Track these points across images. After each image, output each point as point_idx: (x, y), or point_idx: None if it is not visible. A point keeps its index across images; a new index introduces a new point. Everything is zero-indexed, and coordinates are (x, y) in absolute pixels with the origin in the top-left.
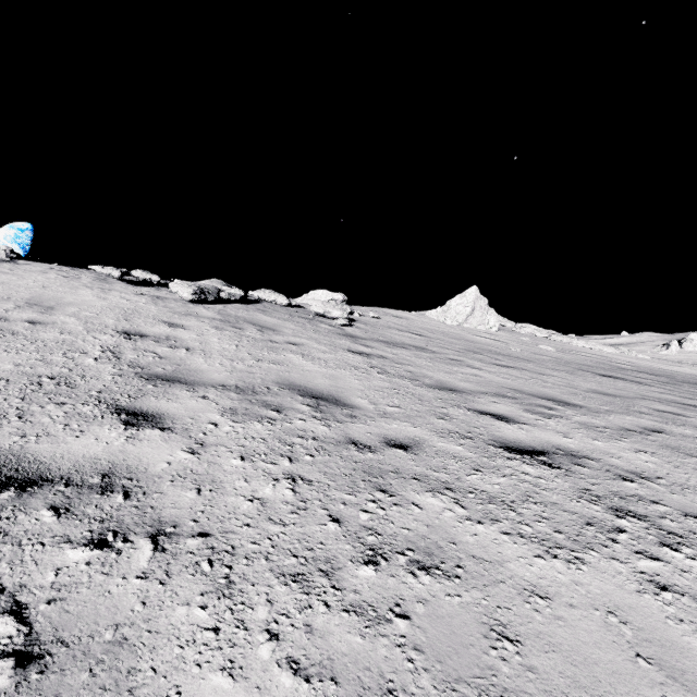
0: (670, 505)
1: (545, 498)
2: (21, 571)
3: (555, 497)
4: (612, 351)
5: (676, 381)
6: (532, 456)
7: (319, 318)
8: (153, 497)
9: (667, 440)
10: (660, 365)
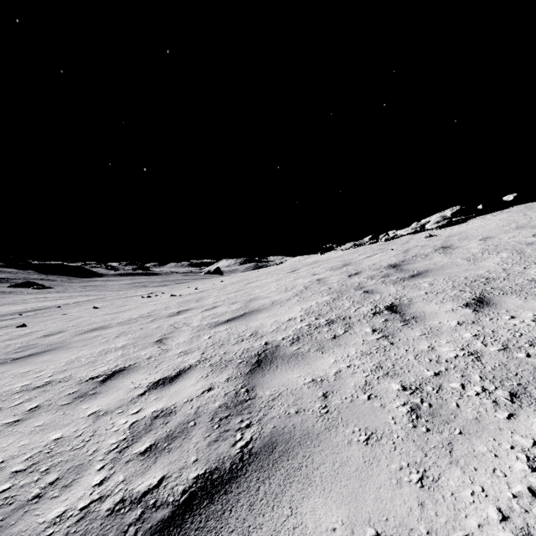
0: None
1: None
2: (358, 327)
3: None
4: None
5: None
6: None
7: None
8: (407, 328)
9: None
10: None
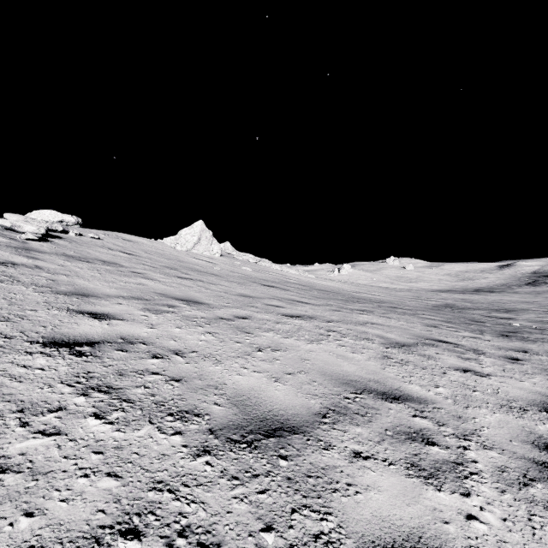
0: (167, 374)
1: (2, 390)
2: None
3: (24, 386)
4: (294, 272)
5: (312, 289)
6: (71, 348)
7: (5, 232)
8: None
9: (242, 323)
10: (316, 280)
